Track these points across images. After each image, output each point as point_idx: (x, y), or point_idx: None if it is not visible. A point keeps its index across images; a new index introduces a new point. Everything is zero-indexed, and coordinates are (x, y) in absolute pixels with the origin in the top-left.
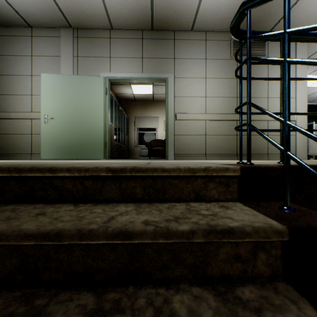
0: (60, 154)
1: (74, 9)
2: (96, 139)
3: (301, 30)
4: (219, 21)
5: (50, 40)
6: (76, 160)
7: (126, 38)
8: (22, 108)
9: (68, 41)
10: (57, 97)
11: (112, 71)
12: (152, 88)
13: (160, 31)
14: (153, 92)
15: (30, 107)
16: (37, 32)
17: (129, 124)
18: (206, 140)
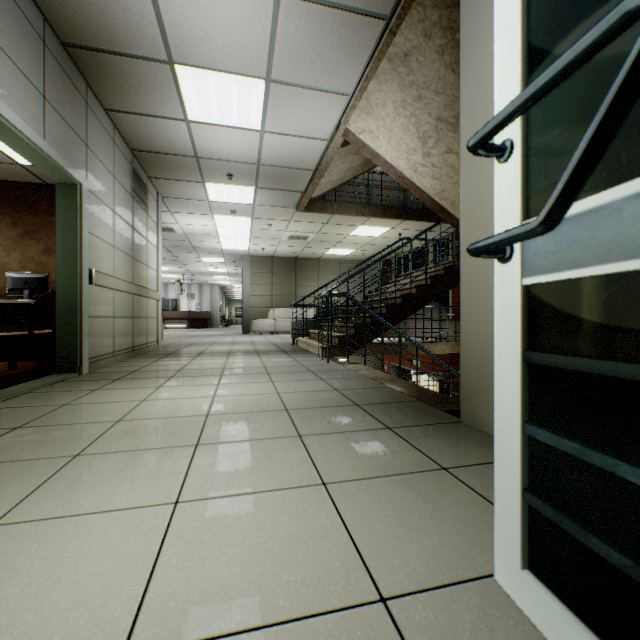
0: None
1: None
2: None
3: (370, 326)
4: (145, 138)
5: None
6: None
7: None
8: None
9: None
10: None
11: None
12: None
13: (71, 59)
14: None
15: None
16: None
17: None
18: (115, 327)
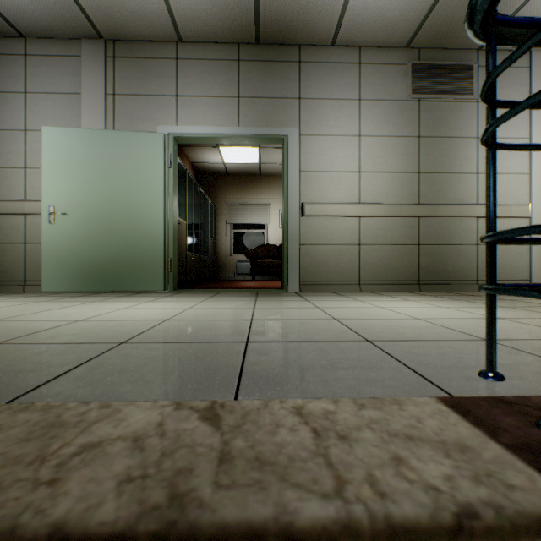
0: (79, 283)
1: (103, 0)
2: (149, 254)
3: None
4: (386, 27)
5: (62, 62)
6: (109, 295)
7: (207, 60)
8: (7, 194)
9: (96, 64)
10: (74, 173)
11: (180, 122)
12: (258, 153)
13: (272, 46)
14: (259, 161)
15: (22, 192)
16: (37, 48)
17: (216, 216)
18: (361, 255)
